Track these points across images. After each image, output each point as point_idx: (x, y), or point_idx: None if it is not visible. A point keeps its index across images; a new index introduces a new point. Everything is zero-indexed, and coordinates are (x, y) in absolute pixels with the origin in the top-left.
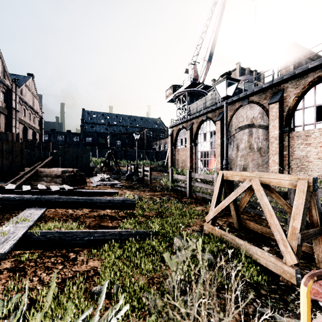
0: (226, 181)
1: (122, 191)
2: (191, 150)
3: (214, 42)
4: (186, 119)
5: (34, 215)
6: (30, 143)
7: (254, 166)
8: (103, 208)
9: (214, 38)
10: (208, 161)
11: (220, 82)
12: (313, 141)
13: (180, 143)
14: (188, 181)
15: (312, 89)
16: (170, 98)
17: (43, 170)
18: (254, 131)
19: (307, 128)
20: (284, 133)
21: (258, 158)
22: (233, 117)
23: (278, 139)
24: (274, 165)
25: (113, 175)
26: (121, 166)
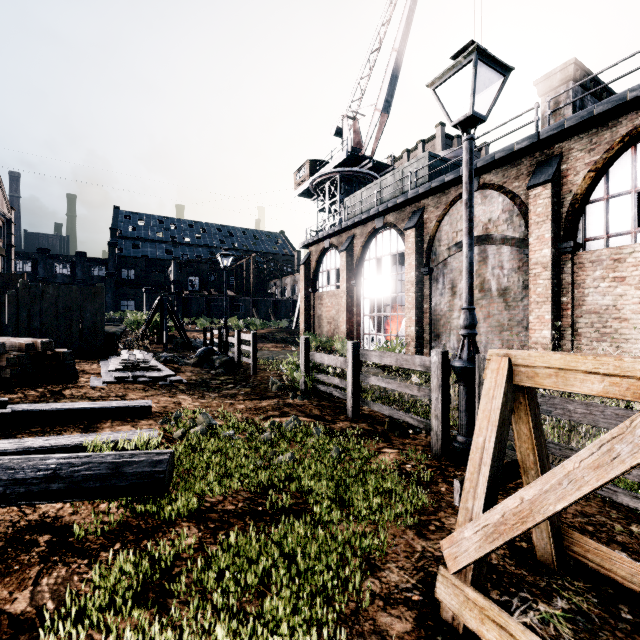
0: (518, 392)
1: (170, 399)
2: (349, 296)
3: (395, 72)
4: (340, 227)
5: None
6: None
7: (491, 330)
8: (25, 503)
9: (395, 63)
10: (384, 319)
11: (454, 70)
12: (630, 271)
13: (326, 281)
14: (352, 373)
15: (627, 154)
16: (304, 187)
17: None
18: (491, 252)
19: (614, 243)
20: (562, 255)
21: (501, 311)
22: (443, 221)
23: (551, 268)
24: (542, 328)
25: (170, 352)
26: (195, 332)
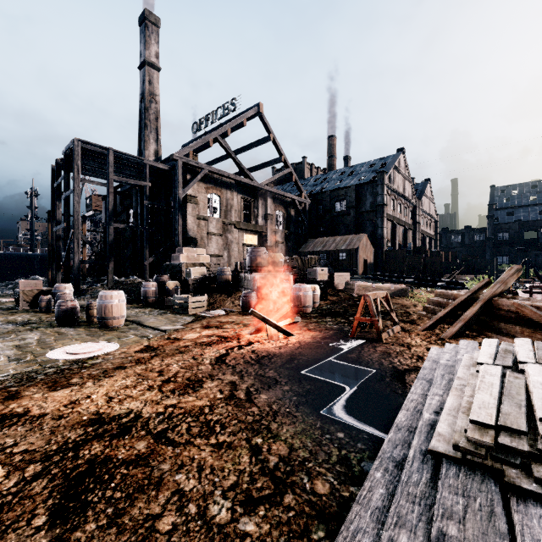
0: None
1: None
2: None
3: None
4: None
5: (472, 286)
6: (435, 254)
7: None
8: None
9: None
10: None
11: None
12: None
13: None
14: None
15: None
16: None
17: (460, 276)
18: None
19: None
20: None
21: None
22: None
23: None
24: None
25: None
26: None
